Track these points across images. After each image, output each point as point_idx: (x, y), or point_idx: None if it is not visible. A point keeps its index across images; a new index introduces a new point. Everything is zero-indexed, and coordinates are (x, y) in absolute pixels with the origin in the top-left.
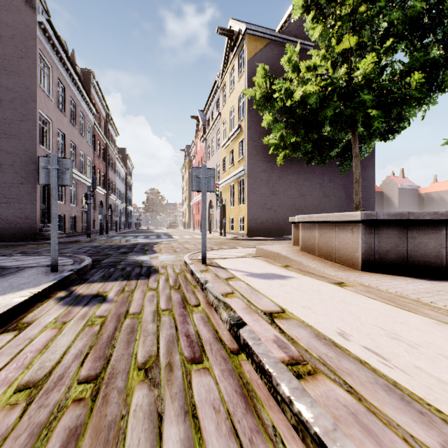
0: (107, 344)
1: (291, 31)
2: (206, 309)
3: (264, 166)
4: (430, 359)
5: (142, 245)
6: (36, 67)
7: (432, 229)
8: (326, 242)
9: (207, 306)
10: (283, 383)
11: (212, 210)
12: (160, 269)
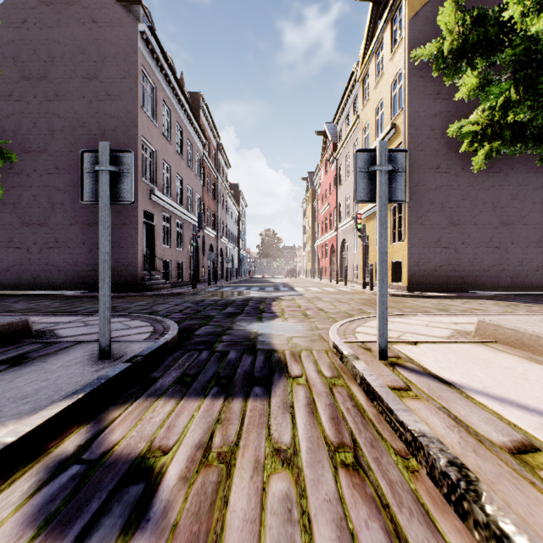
0: None
1: None
2: None
3: (437, 180)
4: None
5: (256, 301)
6: (137, 86)
7: None
8: None
9: None
10: None
11: (345, 252)
12: (289, 361)
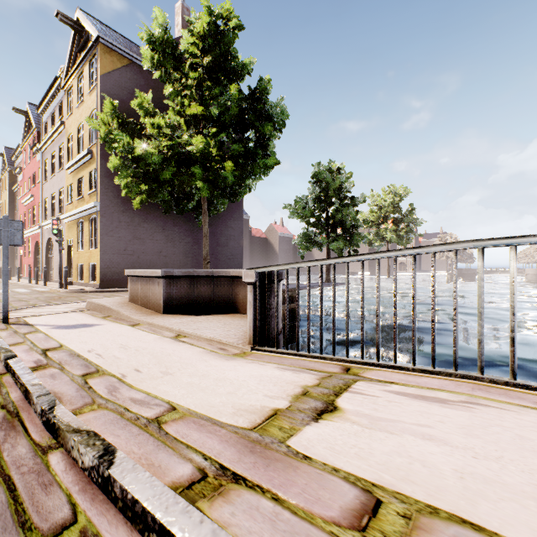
0: None
1: None
2: None
3: (125, 205)
4: (127, 352)
5: None
6: None
7: (207, 282)
8: (145, 293)
9: None
10: (20, 373)
11: (53, 252)
12: None
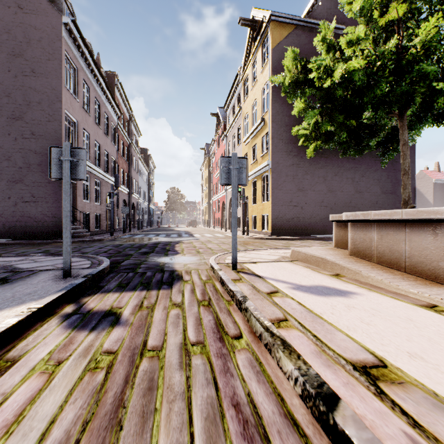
0: (110, 419)
1: (319, 14)
2: (252, 344)
3: (290, 160)
4: None
5: (163, 244)
6: (61, 68)
7: None
8: (390, 246)
9: (252, 338)
10: None
11: None
12: (184, 274)
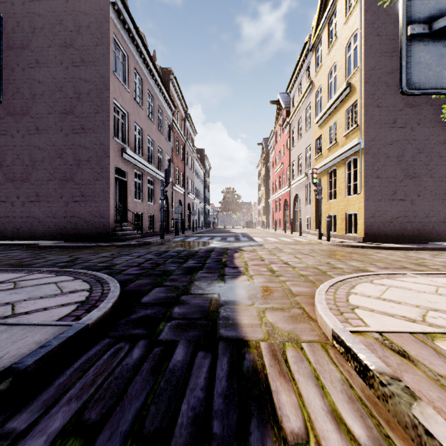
0: None
1: None
2: None
3: (393, 135)
4: None
5: (218, 252)
6: (109, 52)
7: None
8: None
9: None
10: None
11: (298, 206)
12: (271, 374)
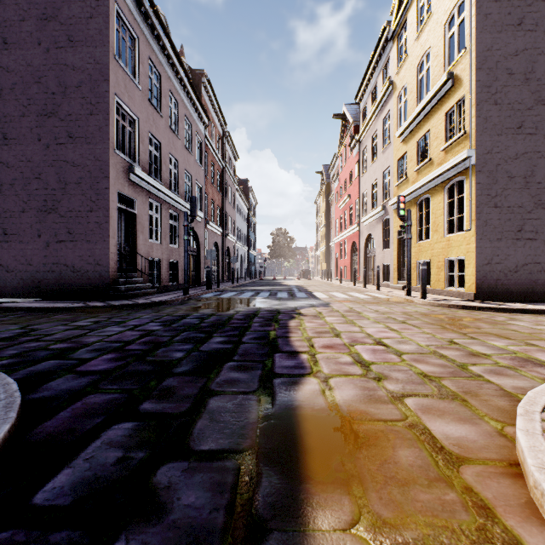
0: None
1: None
2: None
3: (518, 145)
4: None
5: (263, 319)
6: (108, 27)
7: None
8: None
9: None
10: None
11: (371, 250)
12: None
